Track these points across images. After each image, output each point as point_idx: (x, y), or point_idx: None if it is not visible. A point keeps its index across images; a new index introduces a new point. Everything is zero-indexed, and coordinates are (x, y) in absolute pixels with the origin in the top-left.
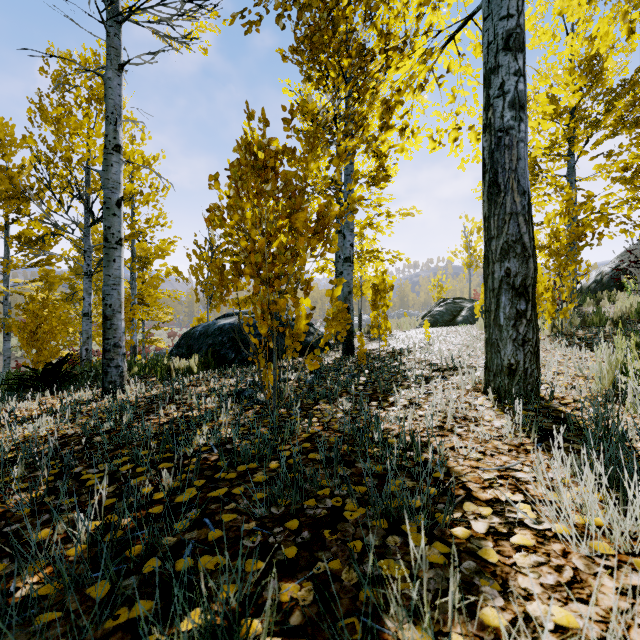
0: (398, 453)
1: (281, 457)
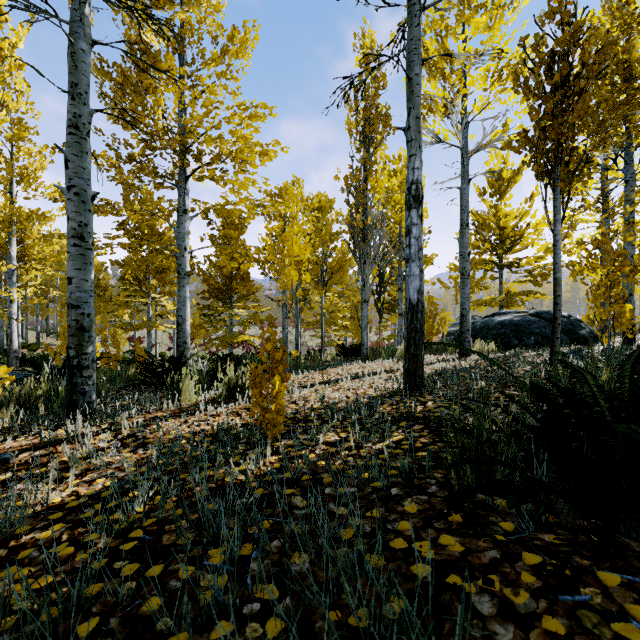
0: None
1: None
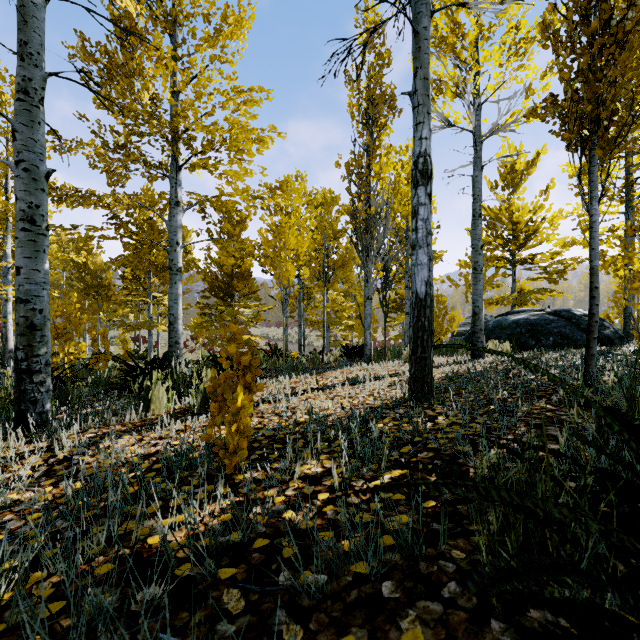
0: None
1: None
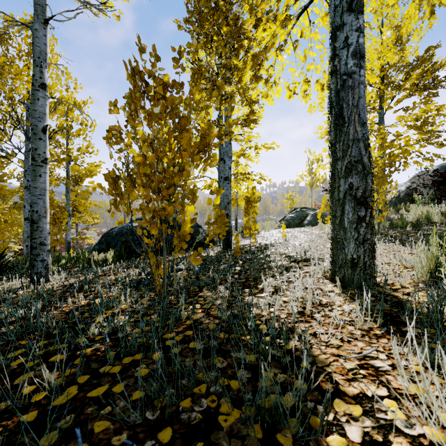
0: (269, 343)
1: (165, 346)
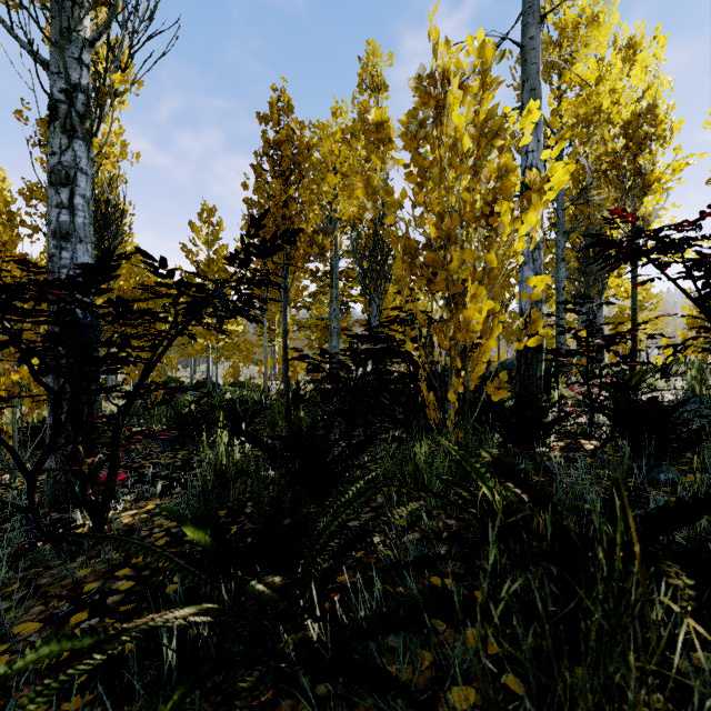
0: None
1: None
